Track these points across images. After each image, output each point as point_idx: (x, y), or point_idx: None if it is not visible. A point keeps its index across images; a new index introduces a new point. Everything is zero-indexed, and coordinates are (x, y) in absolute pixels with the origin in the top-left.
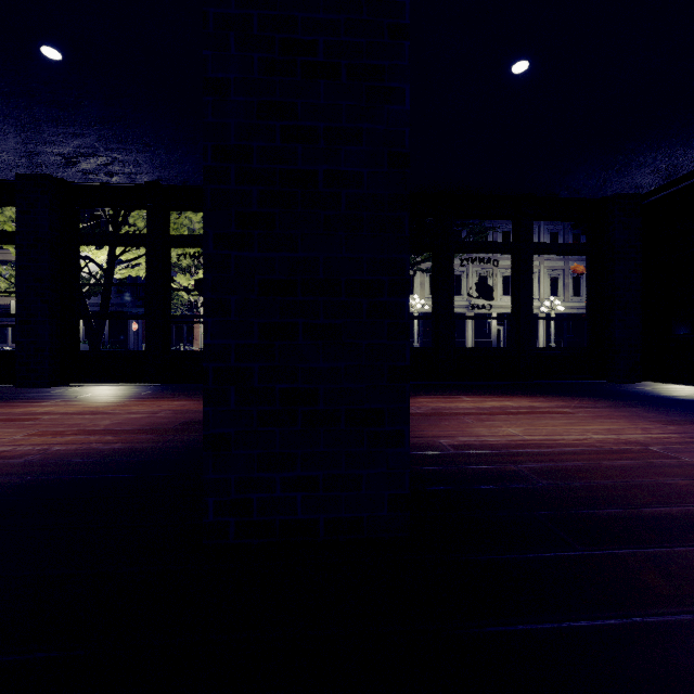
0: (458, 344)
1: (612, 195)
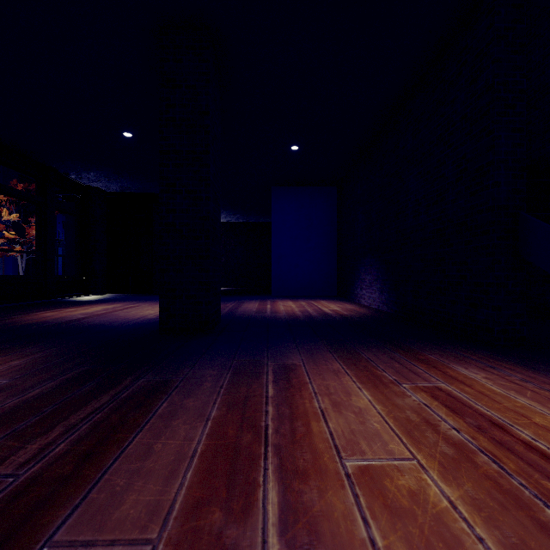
0: None
1: (95, 187)
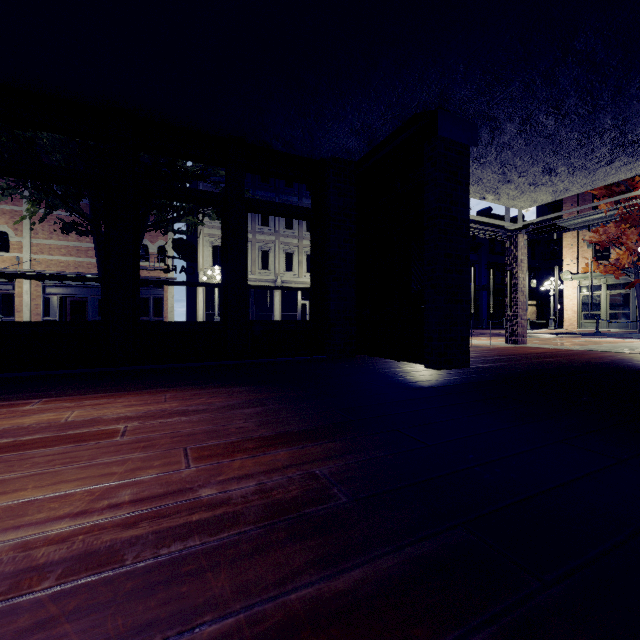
0: (266, 317)
1: (329, 158)
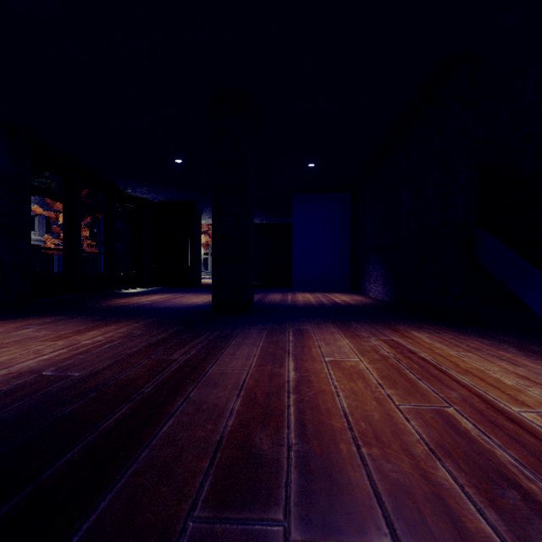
0: None
1: (144, 198)
